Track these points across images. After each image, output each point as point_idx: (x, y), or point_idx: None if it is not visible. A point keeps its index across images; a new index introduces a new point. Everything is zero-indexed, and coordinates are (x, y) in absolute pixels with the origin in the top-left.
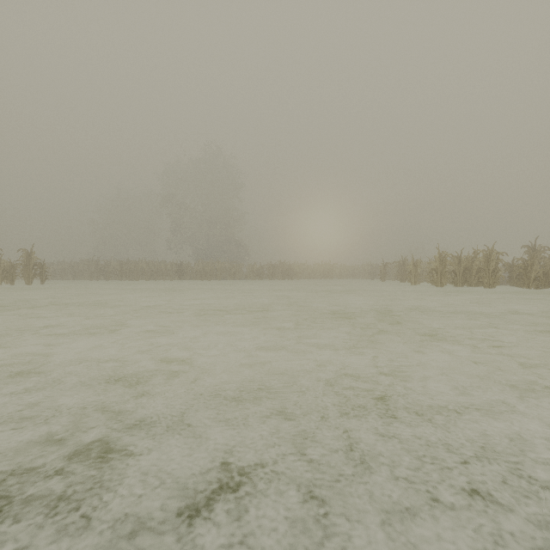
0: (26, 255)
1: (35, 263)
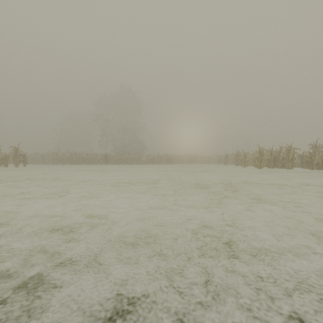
0: (14, 150)
1: (20, 154)
